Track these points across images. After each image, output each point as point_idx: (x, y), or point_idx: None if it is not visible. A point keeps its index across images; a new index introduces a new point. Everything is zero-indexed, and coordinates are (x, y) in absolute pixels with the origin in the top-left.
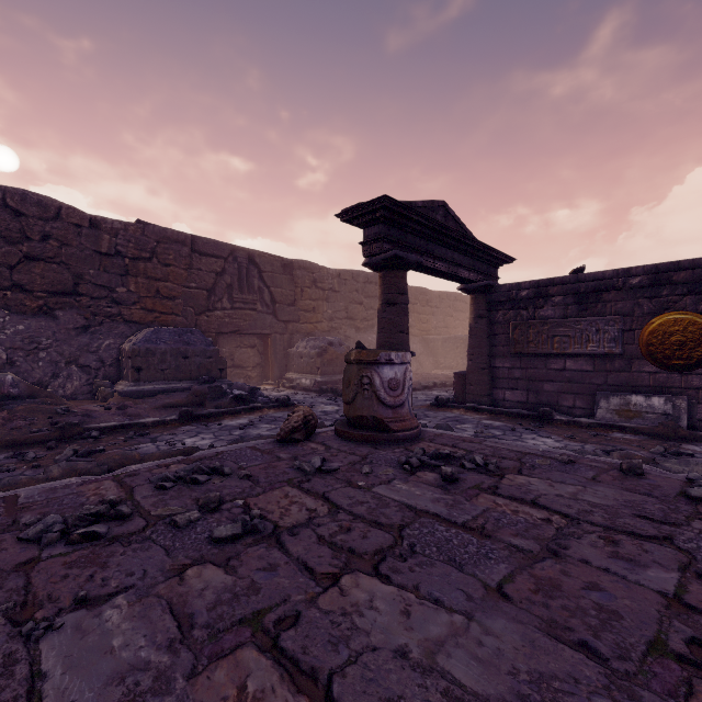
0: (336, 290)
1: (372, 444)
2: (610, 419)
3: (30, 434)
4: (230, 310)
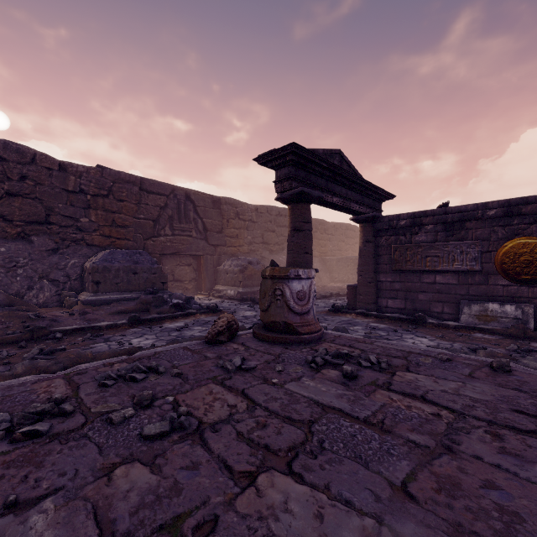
0: (254, 221)
1: (283, 345)
2: (472, 322)
3: (5, 336)
4: (171, 237)
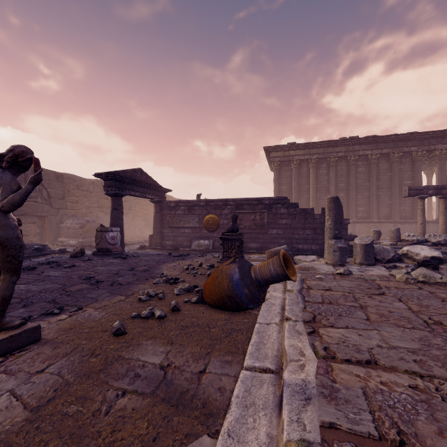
0: (91, 191)
1: (105, 256)
2: (195, 248)
3: None
4: None
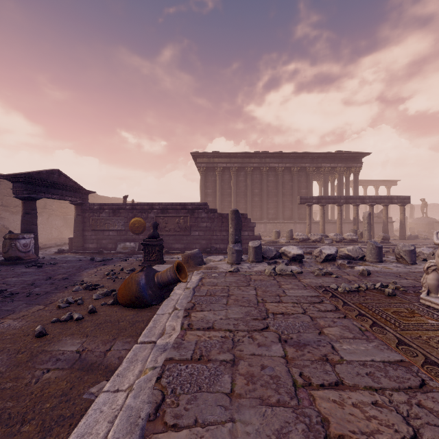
0: None
1: (16, 265)
2: (120, 250)
3: None
4: None
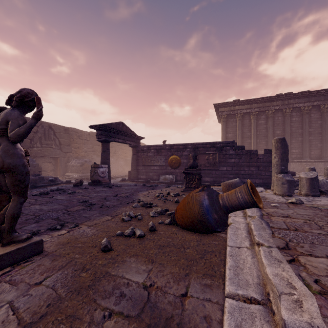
0: (88, 140)
1: (97, 185)
2: (162, 181)
3: None
4: (41, 148)
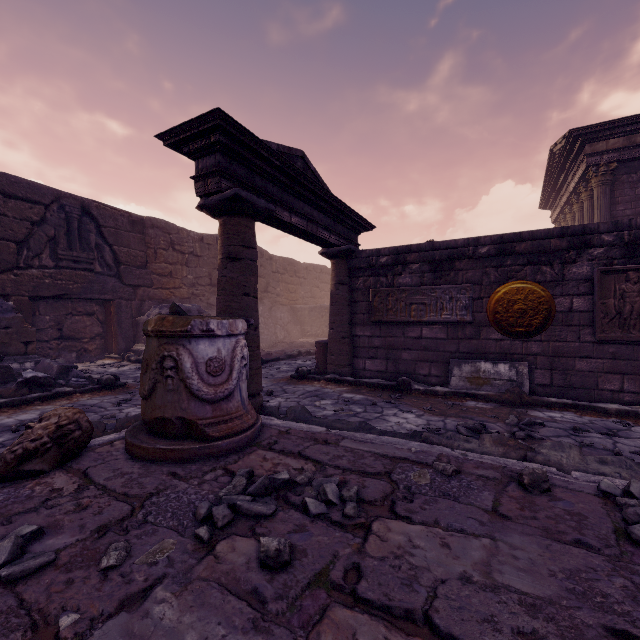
0: (198, 254)
1: (173, 466)
2: (463, 387)
3: None
4: (54, 270)
